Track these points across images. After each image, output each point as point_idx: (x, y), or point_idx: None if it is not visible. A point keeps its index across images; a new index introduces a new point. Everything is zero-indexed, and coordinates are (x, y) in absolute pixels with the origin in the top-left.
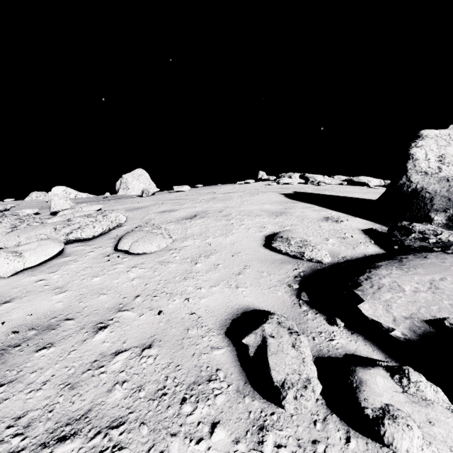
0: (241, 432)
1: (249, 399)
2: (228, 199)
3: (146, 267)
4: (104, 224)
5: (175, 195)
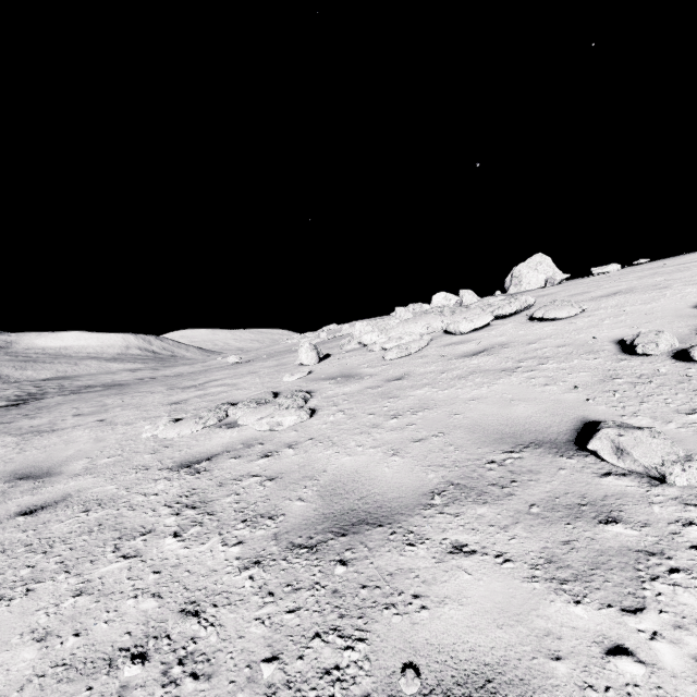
0: (610, 360)
1: (620, 356)
2: (681, 271)
3: (558, 326)
4: (517, 304)
5: (592, 278)
